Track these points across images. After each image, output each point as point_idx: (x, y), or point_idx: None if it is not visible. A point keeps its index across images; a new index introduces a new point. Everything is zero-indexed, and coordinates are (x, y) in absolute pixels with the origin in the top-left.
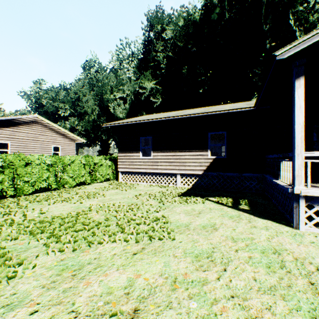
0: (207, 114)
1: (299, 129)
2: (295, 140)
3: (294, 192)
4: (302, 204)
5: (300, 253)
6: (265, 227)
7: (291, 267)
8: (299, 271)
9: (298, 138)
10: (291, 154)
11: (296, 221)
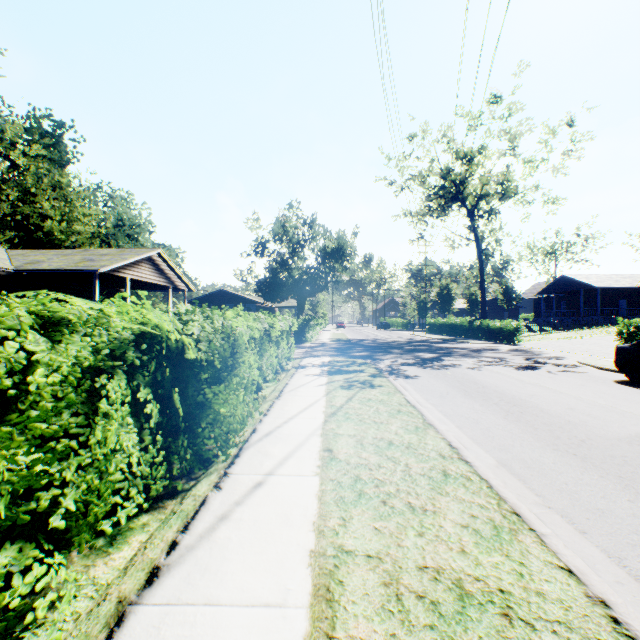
0: None
1: None
2: None
3: None
4: None
5: None
6: None
7: None
8: None
9: None
10: None
11: None
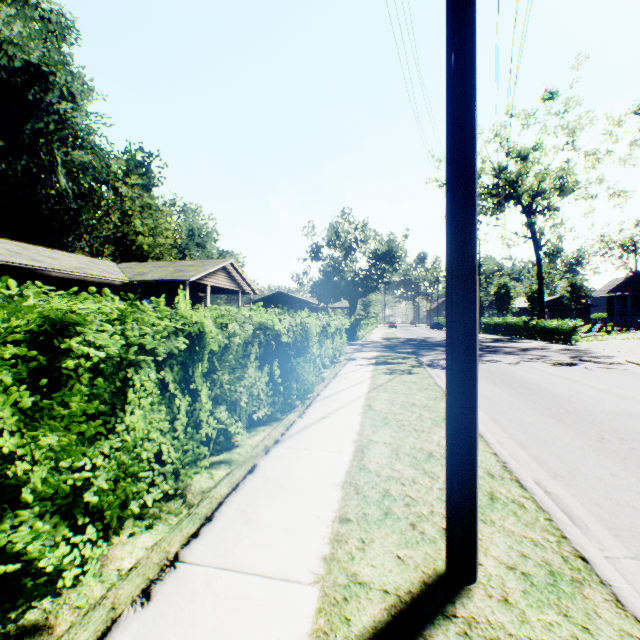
0: (97, 277)
1: None
2: None
3: None
4: None
5: None
6: None
7: None
8: None
9: None
10: None
11: None
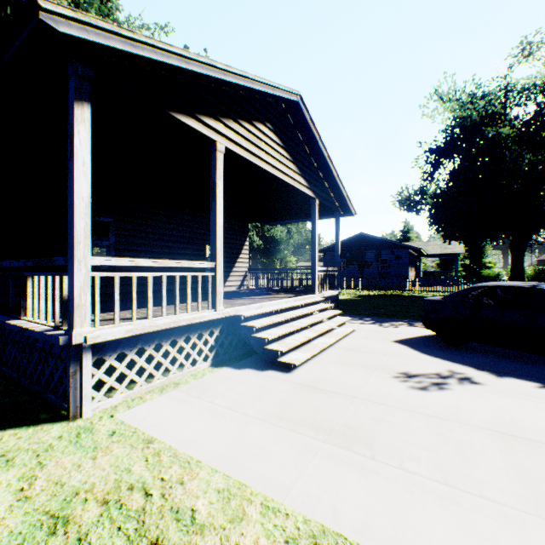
0: None
1: (83, 209)
2: (76, 230)
3: (75, 342)
4: (88, 362)
5: (107, 477)
6: (3, 458)
7: (109, 539)
8: (126, 533)
9: (82, 227)
10: (64, 261)
11: (76, 401)
